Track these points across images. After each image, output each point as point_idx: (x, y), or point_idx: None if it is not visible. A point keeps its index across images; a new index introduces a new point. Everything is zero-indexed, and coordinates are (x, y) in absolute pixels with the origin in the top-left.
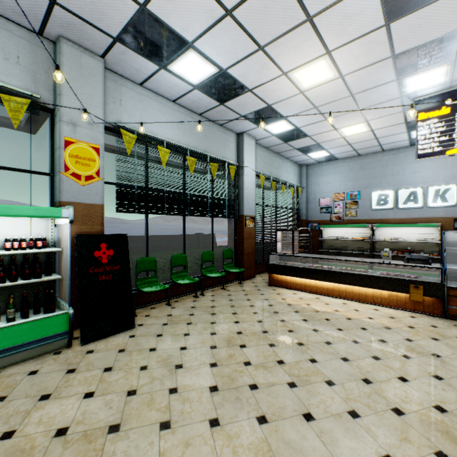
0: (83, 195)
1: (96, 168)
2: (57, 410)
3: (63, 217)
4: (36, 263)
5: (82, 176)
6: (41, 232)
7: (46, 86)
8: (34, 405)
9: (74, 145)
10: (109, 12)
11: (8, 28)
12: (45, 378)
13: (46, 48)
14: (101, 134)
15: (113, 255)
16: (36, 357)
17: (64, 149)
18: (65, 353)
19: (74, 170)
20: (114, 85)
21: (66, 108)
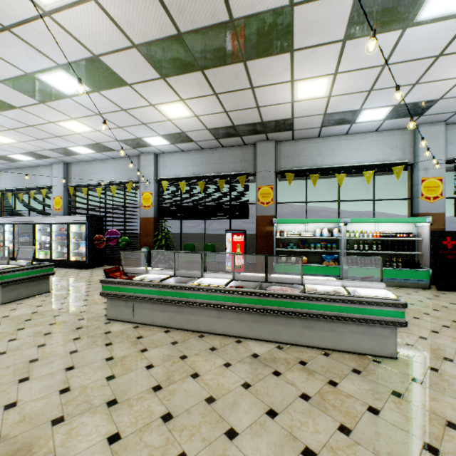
0: (431, 208)
1: (439, 191)
2: (437, 302)
3: (426, 222)
4: (409, 245)
5: (430, 197)
6: (407, 230)
7: (408, 153)
8: (425, 299)
9: (426, 181)
10: (455, 105)
11: (392, 134)
12: (423, 294)
13: (409, 133)
14: (442, 169)
15: (455, 244)
16: (412, 288)
17: (420, 185)
18: (427, 290)
19: (426, 195)
20: (451, 132)
21: (421, 162)
